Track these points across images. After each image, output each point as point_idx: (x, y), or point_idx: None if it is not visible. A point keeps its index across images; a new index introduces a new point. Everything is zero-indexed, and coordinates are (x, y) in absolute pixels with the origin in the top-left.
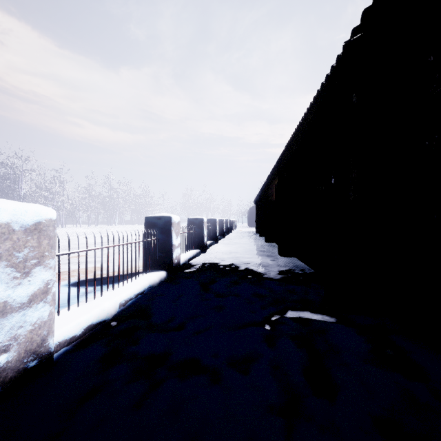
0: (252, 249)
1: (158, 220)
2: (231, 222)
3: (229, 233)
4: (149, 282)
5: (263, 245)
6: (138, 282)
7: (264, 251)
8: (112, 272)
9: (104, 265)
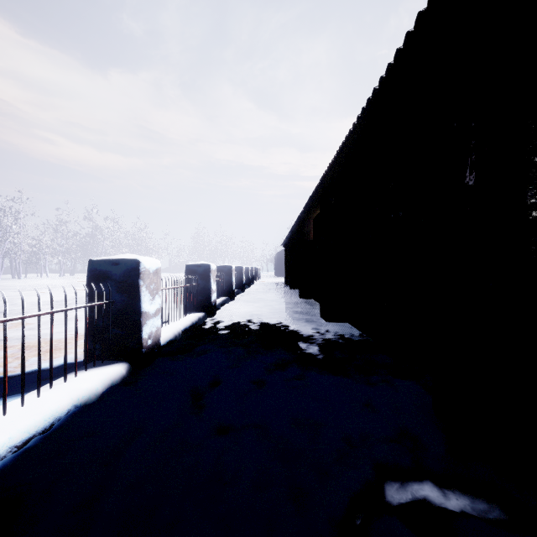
0: (283, 309)
1: (114, 267)
2: (253, 270)
3: (251, 285)
4: (75, 400)
5: (297, 302)
6: (45, 402)
7: (301, 313)
8: (28, 364)
9: (26, 347)
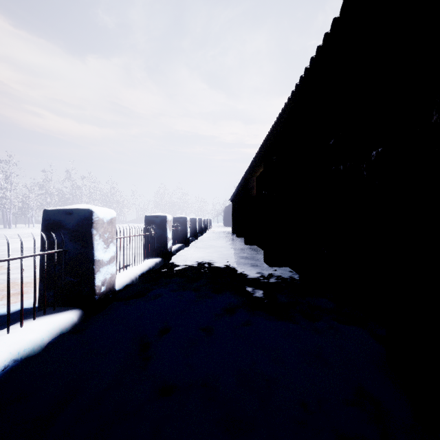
0: (230, 255)
1: (67, 217)
2: (205, 221)
3: (204, 233)
4: (14, 354)
5: (243, 249)
6: None
7: (246, 258)
8: None
9: None
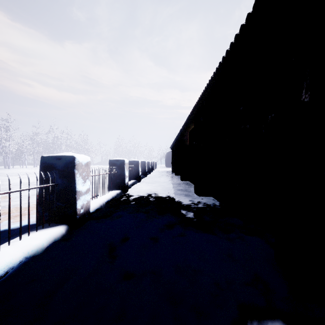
0: (170, 188)
1: (57, 161)
2: (152, 163)
3: (151, 172)
4: (25, 253)
5: (179, 183)
6: (3, 256)
7: (182, 190)
8: (1, 225)
9: (3, 213)
